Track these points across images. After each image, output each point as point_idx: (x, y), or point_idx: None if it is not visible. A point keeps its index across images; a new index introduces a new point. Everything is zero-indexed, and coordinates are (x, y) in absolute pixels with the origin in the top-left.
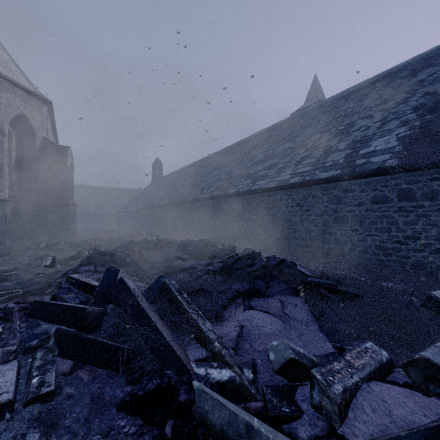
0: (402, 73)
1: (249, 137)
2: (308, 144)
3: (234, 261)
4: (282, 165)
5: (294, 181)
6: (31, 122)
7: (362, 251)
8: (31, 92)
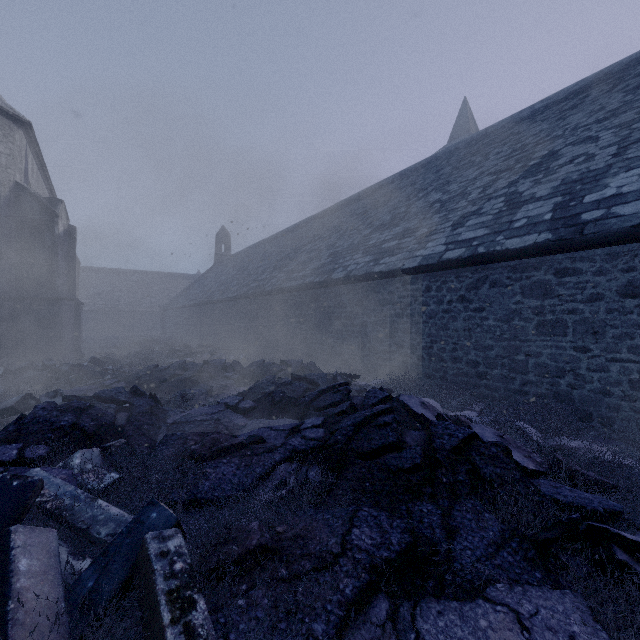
0: (636, 69)
1: (365, 190)
2: (472, 193)
3: (352, 432)
4: (426, 229)
5: (455, 256)
6: None
7: (599, 391)
8: None
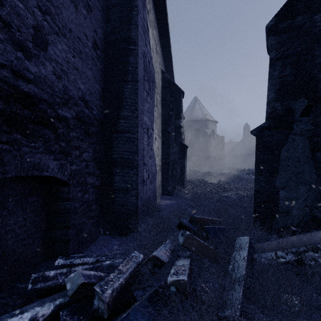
0: None
1: None
2: None
3: None
4: None
5: None
6: (214, 130)
7: None
8: (214, 121)
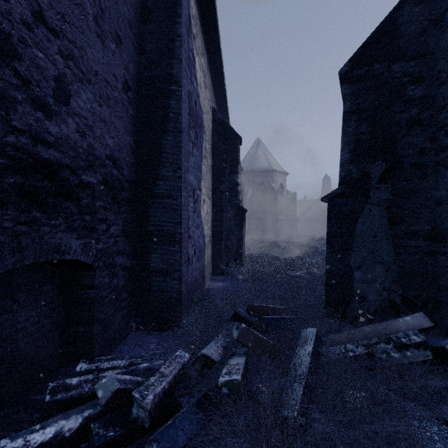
0: None
1: None
2: None
3: None
4: None
5: None
6: (283, 185)
7: None
8: (284, 173)
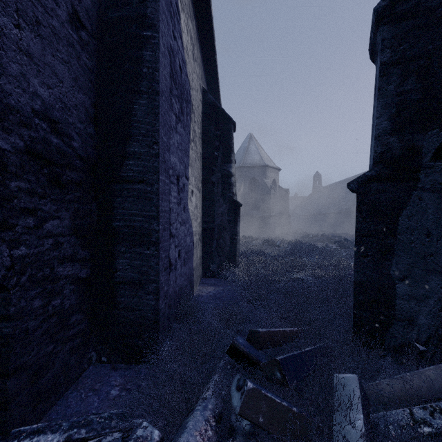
0: None
1: None
2: None
3: None
4: None
5: None
6: (276, 181)
7: None
8: (276, 168)
